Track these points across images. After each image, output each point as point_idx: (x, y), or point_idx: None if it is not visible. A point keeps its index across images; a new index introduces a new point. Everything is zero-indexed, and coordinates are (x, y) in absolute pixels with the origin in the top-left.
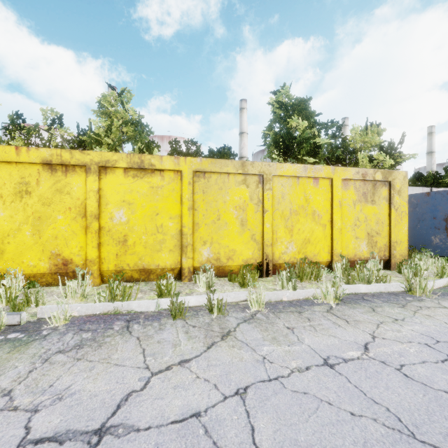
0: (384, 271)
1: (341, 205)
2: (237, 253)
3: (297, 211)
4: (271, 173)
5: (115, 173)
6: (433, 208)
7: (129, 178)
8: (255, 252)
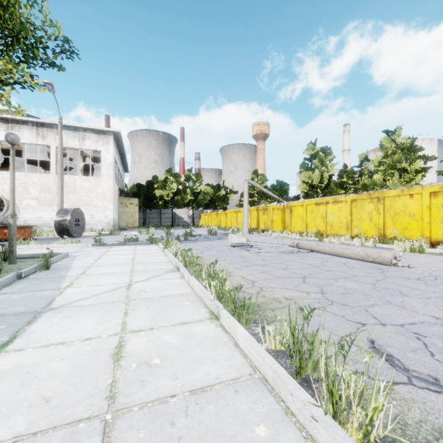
0: None
1: (428, 208)
2: (368, 232)
3: (398, 213)
4: (382, 196)
5: (329, 204)
6: None
7: (333, 205)
8: (376, 232)
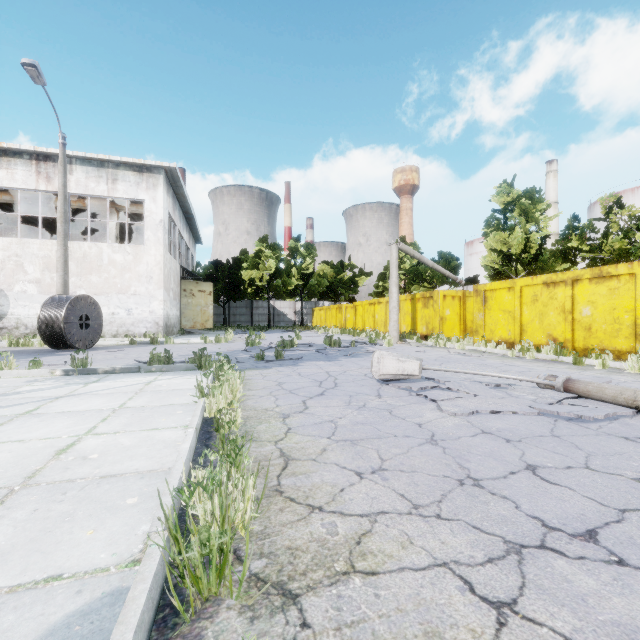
0: None
1: None
2: None
3: None
4: None
5: (582, 283)
6: None
7: (592, 285)
8: None
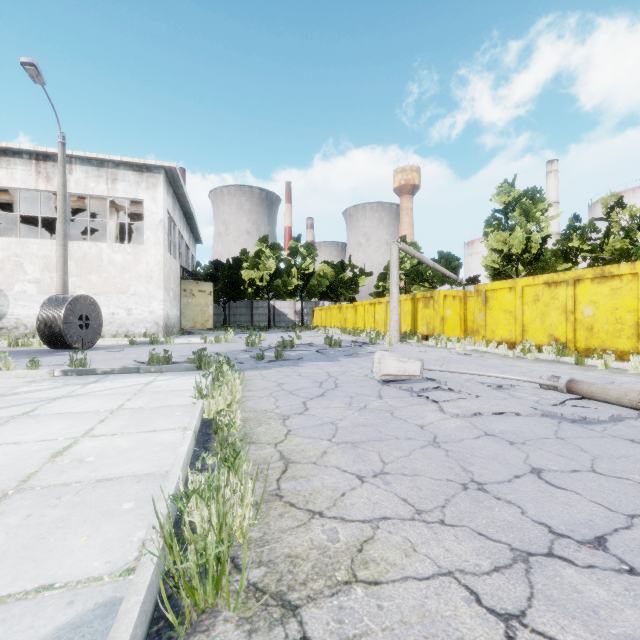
0: None
1: None
2: None
3: None
4: None
5: (584, 283)
6: None
7: (594, 285)
8: None
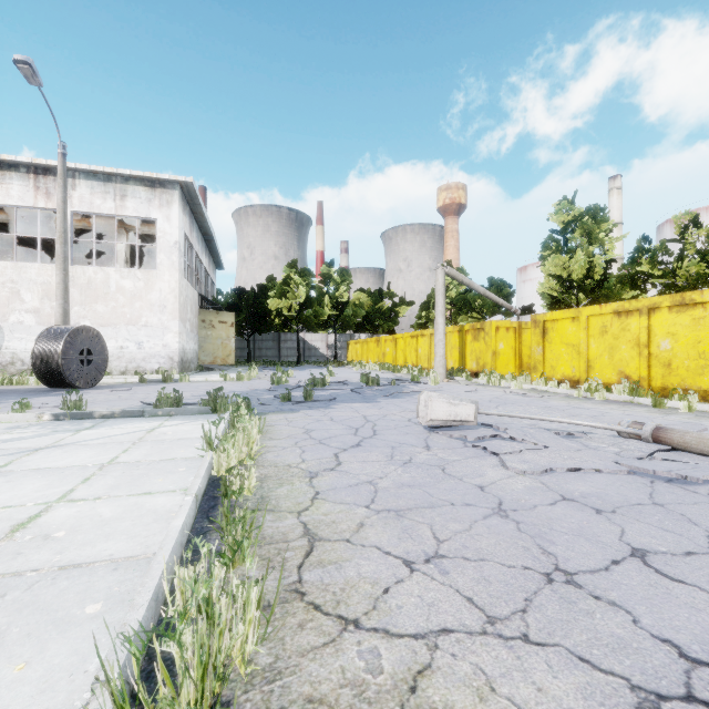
0: None
1: None
2: None
3: None
4: None
5: (661, 311)
6: None
7: (672, 314)
8: None
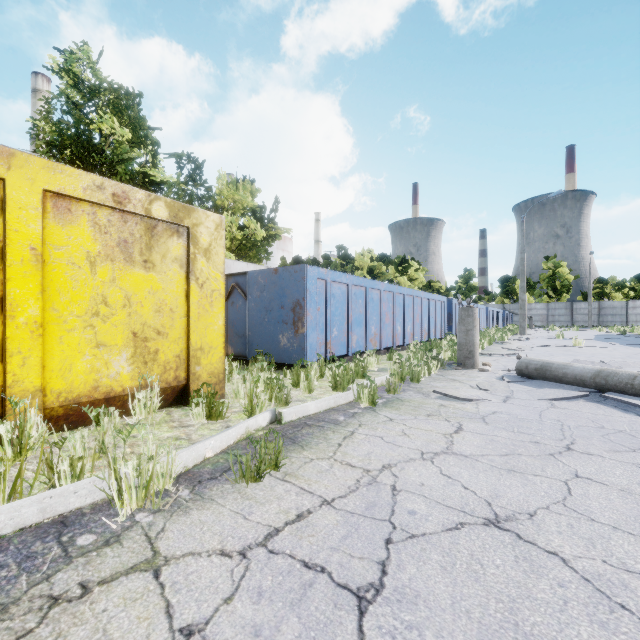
0: (171, 413)
1: (40, 260)
2: None
3: None
4: None
5: None
6: (281, 292)
7: None
8: None
